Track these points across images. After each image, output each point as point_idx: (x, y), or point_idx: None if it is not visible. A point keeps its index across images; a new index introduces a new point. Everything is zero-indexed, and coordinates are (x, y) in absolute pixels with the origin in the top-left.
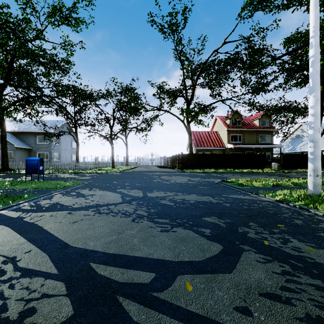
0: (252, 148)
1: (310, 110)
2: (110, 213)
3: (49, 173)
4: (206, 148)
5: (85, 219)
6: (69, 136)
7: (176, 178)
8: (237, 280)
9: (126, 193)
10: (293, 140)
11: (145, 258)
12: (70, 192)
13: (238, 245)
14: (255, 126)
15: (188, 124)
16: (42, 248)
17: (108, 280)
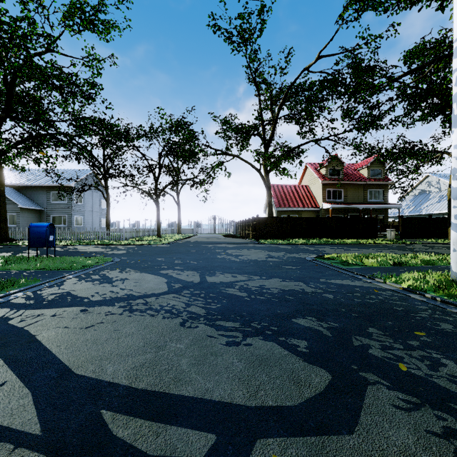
0: (358, 208)
1: (454, 151)
2: (146, 311)
3: (66, 245)
4: (292, 209)
5: (107, 322)
6: (97, 193)
7: (249, 253)
8: (365, 451)
9: (175, 277)
10: (416, 197)
11: (198, 401)
12: (91, 275)
13: (356, 372)
14: (363, 178)
15: (266, 175)
16: (25, 379)
17: (128, 451)
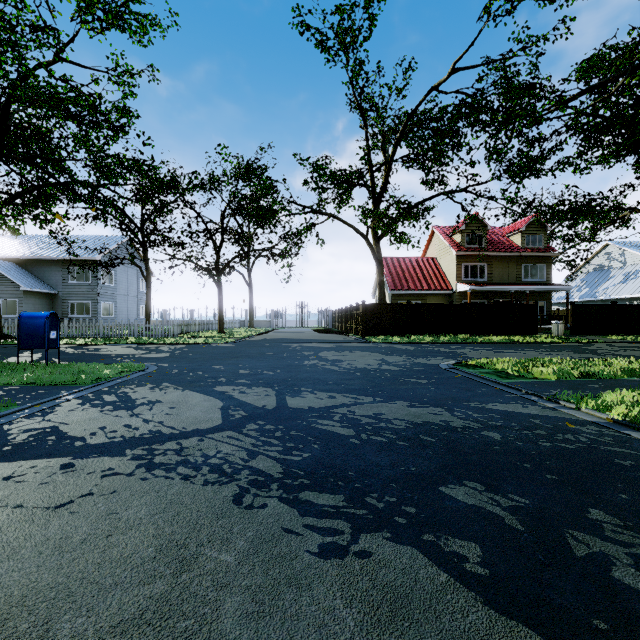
0: (509, 291)
1: None
2: (177, 468)
3: (85, 344)
4: (413, 292)
5: (99, 494)
6: (134, 269)
7: (353, 356)
8: None
9: (237, 398)
10: (589, 276)
11: None
12: (104, 394)
13: None
14: (515, 247)
15: (376, 243)
16: None
17: None
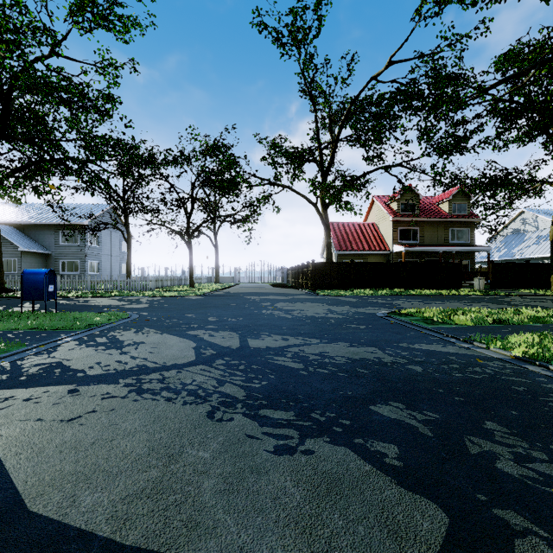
0: (438, 252)
1: None
2: (161, 393)
3: (75, 297)
4: (355, 252)
5: (101, 411)
6: (116, 232)
7: (304, 307)
8: None
9: (207, 340)
10: (507, 238)
11: None
12: (97, 337)
13: (487, 508)
14: (443, 214)
15: (324, 210)
16: None
17: None
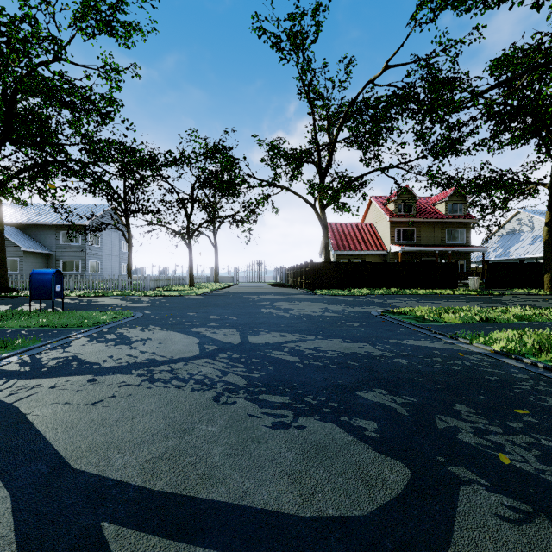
0: (434, 252)
1: None
2: (171, 381)
3: (78, 296)
4: (353, 252)
5: (120, 396)
6: (117, 232)
7: (302, 306)
8: None
9: (210, 336)
10: (504, 238)
11: (233, 509)
12: (105, 334)
13: (443, 466)
14: (439, 215)
15: (322, 211)
16: (6, 475)
17: None
